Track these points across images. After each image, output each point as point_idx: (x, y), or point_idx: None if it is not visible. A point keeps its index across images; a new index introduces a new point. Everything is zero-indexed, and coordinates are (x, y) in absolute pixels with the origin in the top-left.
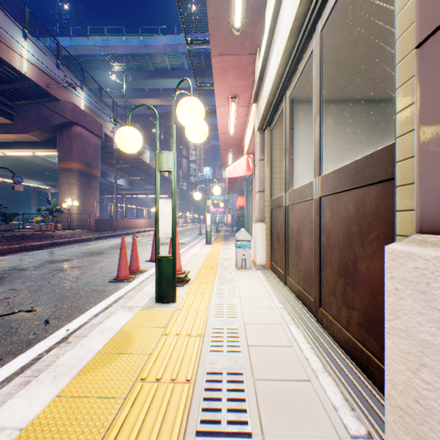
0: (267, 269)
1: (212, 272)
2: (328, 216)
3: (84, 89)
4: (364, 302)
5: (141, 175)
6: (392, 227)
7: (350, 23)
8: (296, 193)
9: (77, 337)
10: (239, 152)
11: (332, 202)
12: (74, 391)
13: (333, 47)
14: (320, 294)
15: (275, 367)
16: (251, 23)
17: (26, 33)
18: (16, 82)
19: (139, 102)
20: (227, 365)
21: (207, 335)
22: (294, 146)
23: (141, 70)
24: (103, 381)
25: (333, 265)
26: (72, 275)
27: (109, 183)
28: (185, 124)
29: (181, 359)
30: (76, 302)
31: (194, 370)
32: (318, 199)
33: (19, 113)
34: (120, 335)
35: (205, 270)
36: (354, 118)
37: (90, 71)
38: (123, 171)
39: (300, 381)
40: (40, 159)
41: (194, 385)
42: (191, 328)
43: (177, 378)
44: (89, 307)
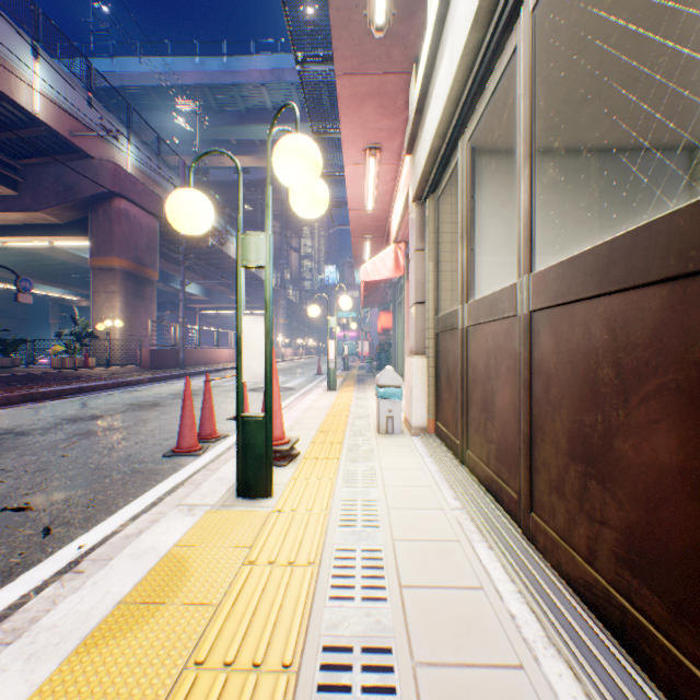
0: (430, 434)
1: (337, 440)
2: (547, 347)
3: (132, 139)
4: (629, 515)
5: (226, 279)
6: (699, 372)
7: (578, 8)
8: (483, 305)
9: (95, 561)
10: (382, 240)
11: (556, 321)
12: (61, 692)
13: (545, 53)
14: (532, 488)
15: (453, 635)
16: (404, 16)
17: (38, 48)
18: (21, 127)
19: (221, 161)
20: (361, 630)
21: (326, 563)
22: (475, 228)
23: (226, 110)
24: (121, 669)
25: (558, 437)
26: (103, 443)
27: (174, 292)
28: (288, 182)
29: (276, 618)
30: (103, 492)
31: (299, 641)
32: (528, 316)
33: (28, 179)
34: (167, 563)
35: (326, 436)
36: (576, 180)
37: (143, 113)
38: (196, 272)
39: (503, 668)
40: (62, 253)
41: (297, 677)
42: (297, 549)
43: (264, 661)
44: (124, 503)
